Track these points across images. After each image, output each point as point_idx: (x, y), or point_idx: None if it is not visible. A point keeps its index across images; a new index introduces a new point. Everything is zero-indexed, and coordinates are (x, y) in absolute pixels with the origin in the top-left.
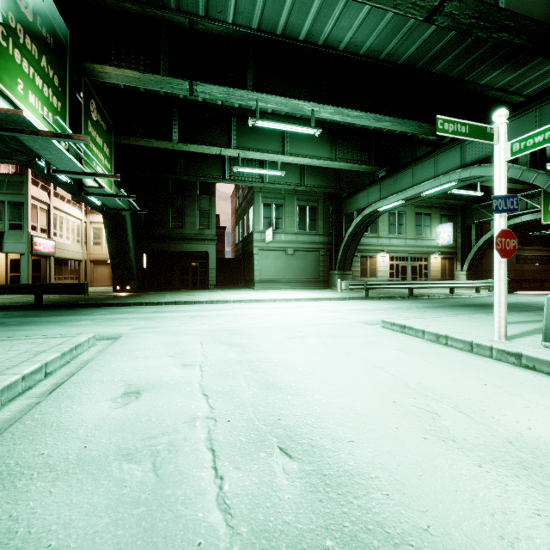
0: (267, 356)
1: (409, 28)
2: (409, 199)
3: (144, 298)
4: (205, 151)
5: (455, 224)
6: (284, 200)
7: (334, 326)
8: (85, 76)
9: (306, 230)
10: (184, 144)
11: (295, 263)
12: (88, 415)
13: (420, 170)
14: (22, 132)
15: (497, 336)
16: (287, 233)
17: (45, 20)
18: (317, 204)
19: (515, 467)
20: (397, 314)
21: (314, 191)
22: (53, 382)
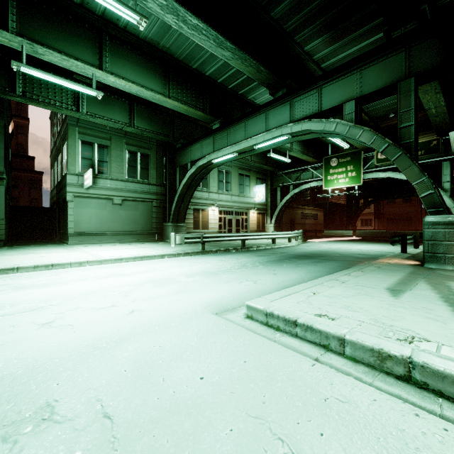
0: None
1: None
2: (242, 153)
3: None
4: None
5: (266, 186)
6: (109, 141)
7: (162, 344)
8: None
9: (137, 178)
10: None
11: (124, 214)
12: None
13: (252, 124)
14: None
15: None
16: (114, 179)
17: None
18: (150, 151)
19: None
20: (251, 280)
21: (146, 136)
22: None
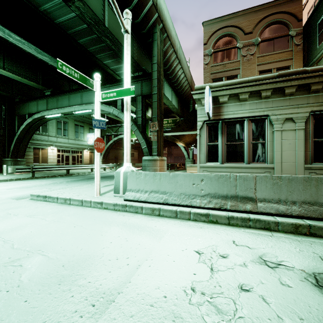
0: None
1: (60, 3)
2: (66, 114)
3: None
4: None
5: None
6: None
7: None
8: None
9: None
10: None
11: None
12: None
13: (73, 98)
14: None
15: (96, 194)
16: None
17: None
18: None
19: (54, 286)
20: (49, 188)
21: None
22: None
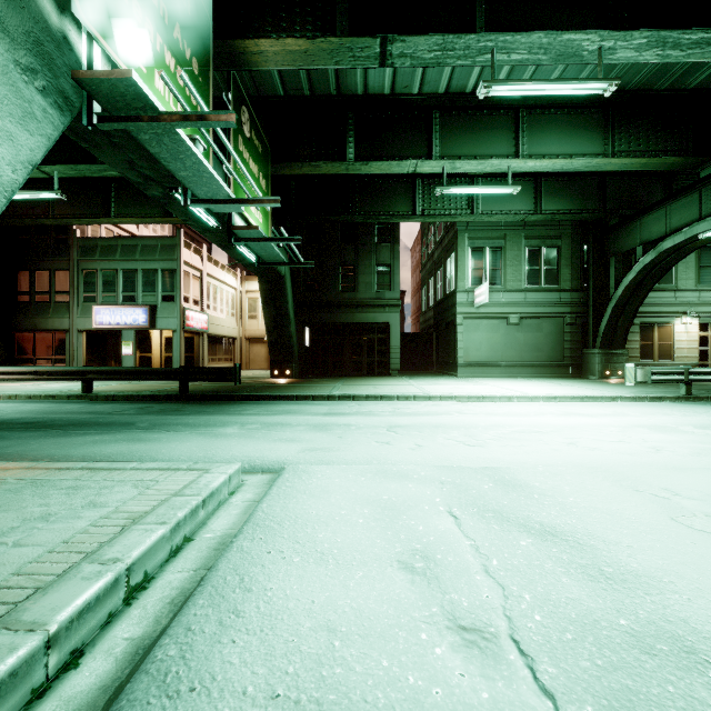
0: (709, 615)
1: None
2: None
3: (309, 388)
4: (393, 170)
5: None
6: (503, 240)
7: None
8: (234, 68)
9: (540, 285)
10: (363, 163)
11: (521, 337)
12: None
13: None
14: (138, 121)
15: None
16: (509, 290)
17: None
18: (560, 241)
19: None
20: None
21: (558, 220)
22: (132, 638)
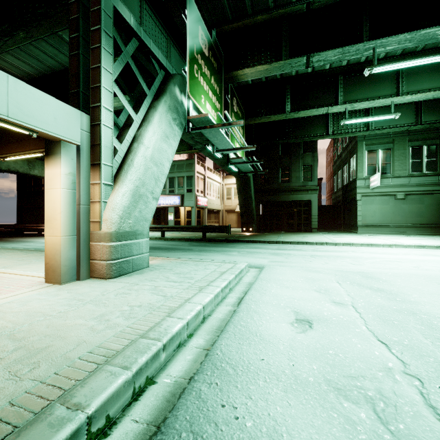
0: (431, 310)
1: None
2: None
3: (265, 237)
4: (313, 114)
5: None
6: (392, 144)
7: None
8: (231, 82)
9: (422, 172)
10: (295, 113)
11: (406, 207)
12: (278, 333)
13: None
14: (205, 128)
15: None
16: (396, 177)
17: (213, 52)
18: (438, 141)
19: None
20: None
21: (436, 127)
22: (236, 296)
